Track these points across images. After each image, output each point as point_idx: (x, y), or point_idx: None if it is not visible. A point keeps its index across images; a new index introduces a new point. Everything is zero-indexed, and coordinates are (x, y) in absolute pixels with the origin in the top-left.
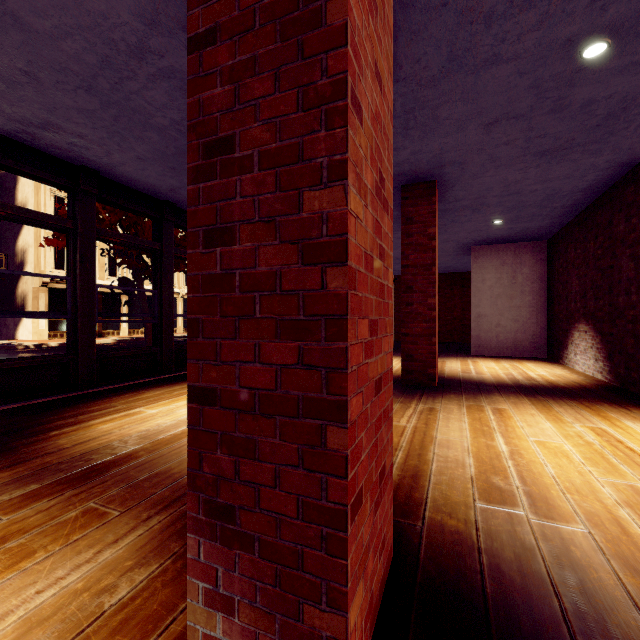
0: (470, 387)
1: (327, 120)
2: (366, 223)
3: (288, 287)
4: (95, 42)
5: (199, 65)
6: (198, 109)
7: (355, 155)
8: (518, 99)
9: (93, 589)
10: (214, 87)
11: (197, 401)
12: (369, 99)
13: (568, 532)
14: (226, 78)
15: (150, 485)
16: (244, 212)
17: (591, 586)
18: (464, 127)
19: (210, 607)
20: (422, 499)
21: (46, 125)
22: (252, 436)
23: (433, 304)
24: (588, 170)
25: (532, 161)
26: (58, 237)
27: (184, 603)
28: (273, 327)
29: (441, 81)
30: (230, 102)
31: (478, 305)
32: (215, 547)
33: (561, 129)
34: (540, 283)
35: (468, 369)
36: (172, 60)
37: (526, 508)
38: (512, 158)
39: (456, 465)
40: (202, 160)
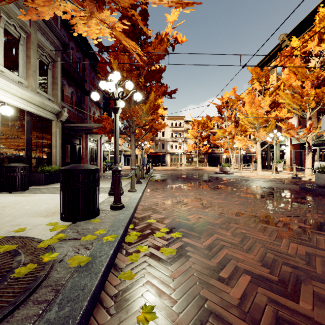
0: None
1: None
2: None
3: None
4: None
5: None
6: None
7: None
8: None
9: None
10: None
11: None
12: None
13: None
14: None
15: None
16: None
17: None
18: None
19: None
20: None
21: None
22: None
23: None
24: None
25: None
26: None
27: None
28: None
29: None
30: None
31: None
32: None
33: None
34: None
35: None
36: None
37: None
38: None
39: None
40: None
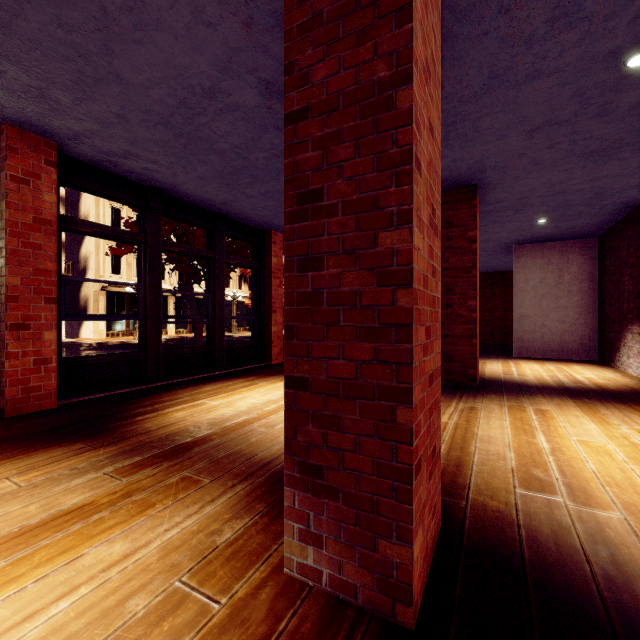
0: (512, 388)
1: (397, 179)
2: (423, 251)
3: (366, 303)
4: (176, 88)
5: (294, 135)
6: (293, 168)
7: (417, 203)
8: (561, 107)
9: (205, 531)
10: (306, 152)
11: (292, 387)
12: (425, 152)
13: (604, 517)
14: (316, 145)
15: (228, 461)
16: (330, 246)
17: (621, 558)
18: (505, 135)
19: (303, 542)
20: (465, 484)
21: (127, 155)
22: (337, 414)
23: (473, 306)
24: (639, 167)
25: (577, 162)
26: (120, 246)
27: (276, 545)
28: (354, 332)
29: (482, 96)
30: (319, 163)
31: (521, 306)
32: (307, 497)
33: (608, 131)
34: (589, 282)
35: (510, 371)
36: (238, 97)
37: (564, 496)
38: (556, 160)
39: (497, 458)
40: (297, 206)
